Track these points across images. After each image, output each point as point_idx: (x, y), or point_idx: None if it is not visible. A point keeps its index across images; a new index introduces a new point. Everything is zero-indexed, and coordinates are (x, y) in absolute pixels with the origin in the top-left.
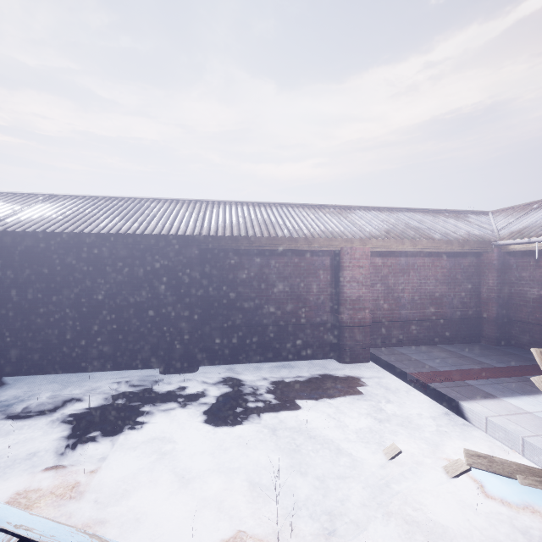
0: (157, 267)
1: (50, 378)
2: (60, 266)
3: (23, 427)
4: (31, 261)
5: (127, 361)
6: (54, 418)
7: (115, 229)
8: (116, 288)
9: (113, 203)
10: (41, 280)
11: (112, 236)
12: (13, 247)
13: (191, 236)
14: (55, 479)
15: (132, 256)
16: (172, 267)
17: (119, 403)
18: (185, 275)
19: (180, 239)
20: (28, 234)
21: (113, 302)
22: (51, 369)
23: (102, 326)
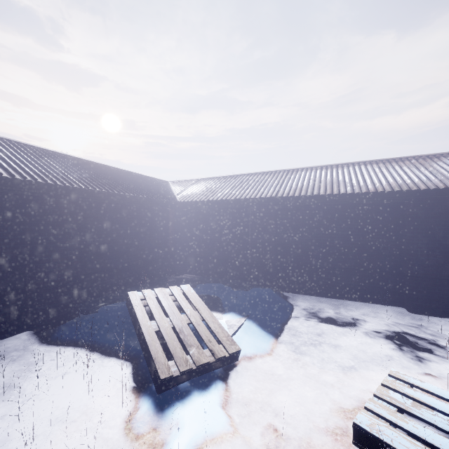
0: (398, 218)
1: (313, 299)
2: (317, 219)
3: (346, 332)
4: (298, 216)
5: (370, 295)
6: (364, 331)
7: (365, 189)
8: (360, 236)
9: (335, 170)
10: (304, 229)
11: (364, 194)
12: (286, 207)
13: (445, 189)
14: (443, 385)
15: (375, 210)
16: (424, 218)
17: (408, 332)
18: (440, 226)
19: (432, 192)
20: (302, 197)
21: (358, 247)
22: (310, 292)
23: (350, 265)
